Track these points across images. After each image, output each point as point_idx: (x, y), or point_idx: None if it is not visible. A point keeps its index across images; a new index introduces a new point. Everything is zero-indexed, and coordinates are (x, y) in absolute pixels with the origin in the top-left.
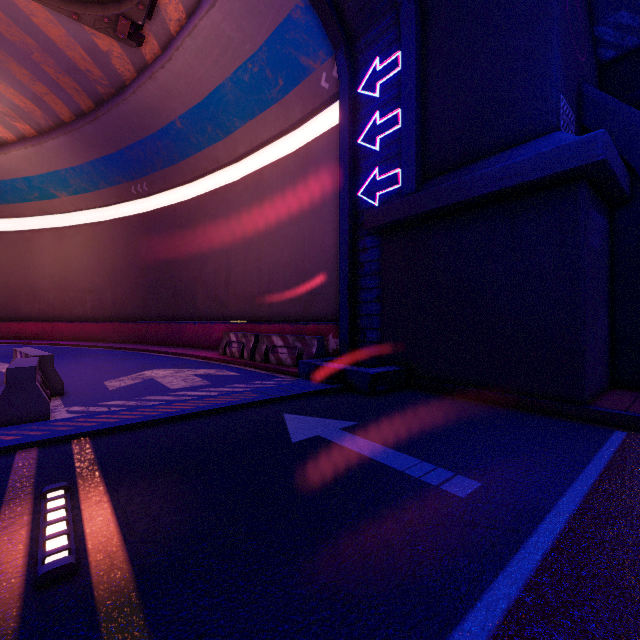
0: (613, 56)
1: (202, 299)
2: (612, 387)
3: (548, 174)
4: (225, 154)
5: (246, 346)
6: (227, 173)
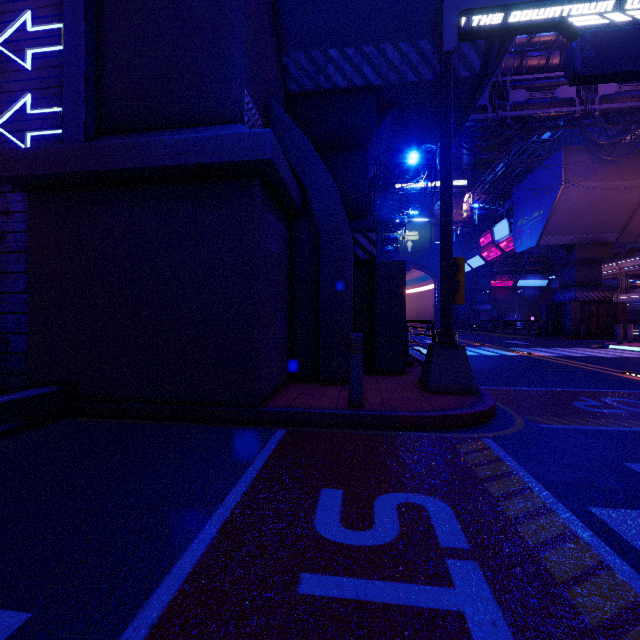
0: (297, 90)
1: None
2: (291, 381)
3: (226, 160)
4: None
5: None
6: None
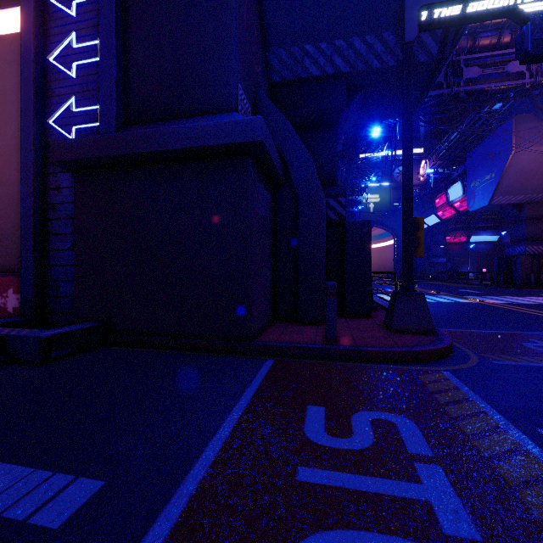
0: (278, 81)
1: None
2: (274, 321)
3: (225, 143)
4: None
5: None
6: None
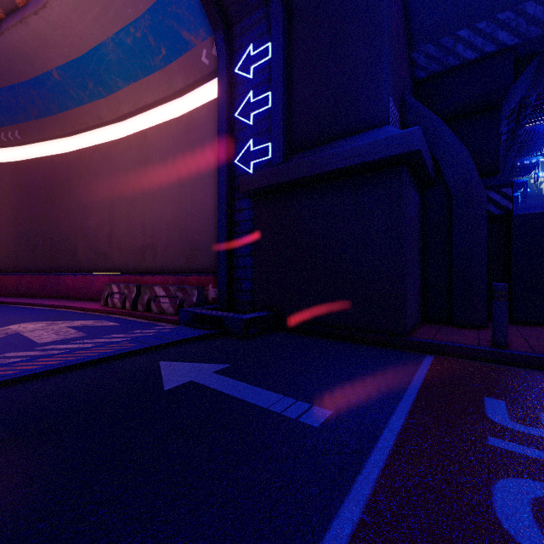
0: (423, 76)
1: (83, 251)
2: (423, 322)
3: (381, 157)
4: (108, 112)
5: (128, 297)
6: (110, 130)
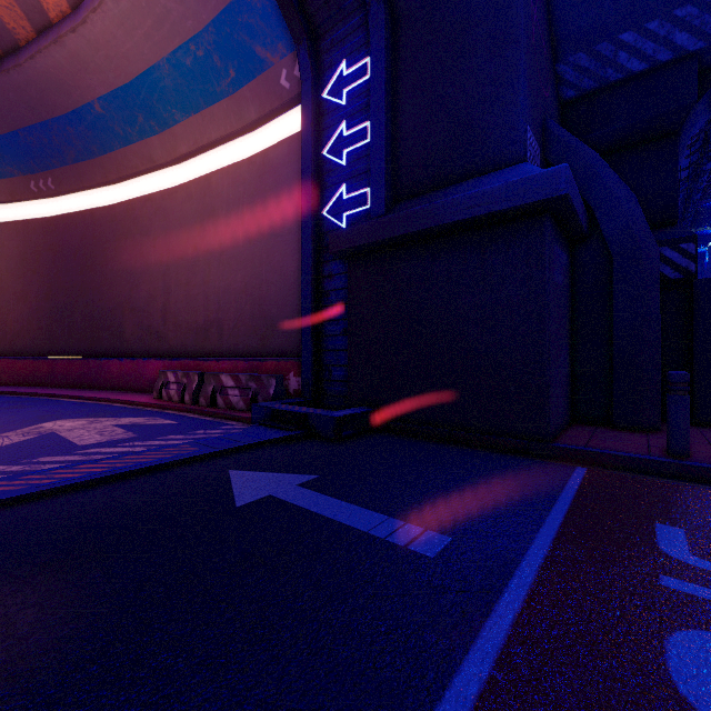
0: (573, 96)
1: (131, 330)
2: (572, 422)
3: (516, 205)
4: (162, 152)
5: (188, 387)
6: (165, 176)
